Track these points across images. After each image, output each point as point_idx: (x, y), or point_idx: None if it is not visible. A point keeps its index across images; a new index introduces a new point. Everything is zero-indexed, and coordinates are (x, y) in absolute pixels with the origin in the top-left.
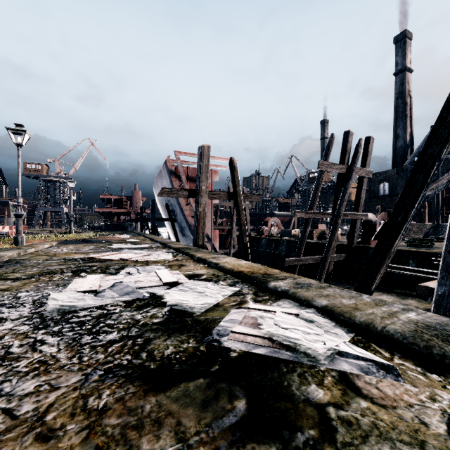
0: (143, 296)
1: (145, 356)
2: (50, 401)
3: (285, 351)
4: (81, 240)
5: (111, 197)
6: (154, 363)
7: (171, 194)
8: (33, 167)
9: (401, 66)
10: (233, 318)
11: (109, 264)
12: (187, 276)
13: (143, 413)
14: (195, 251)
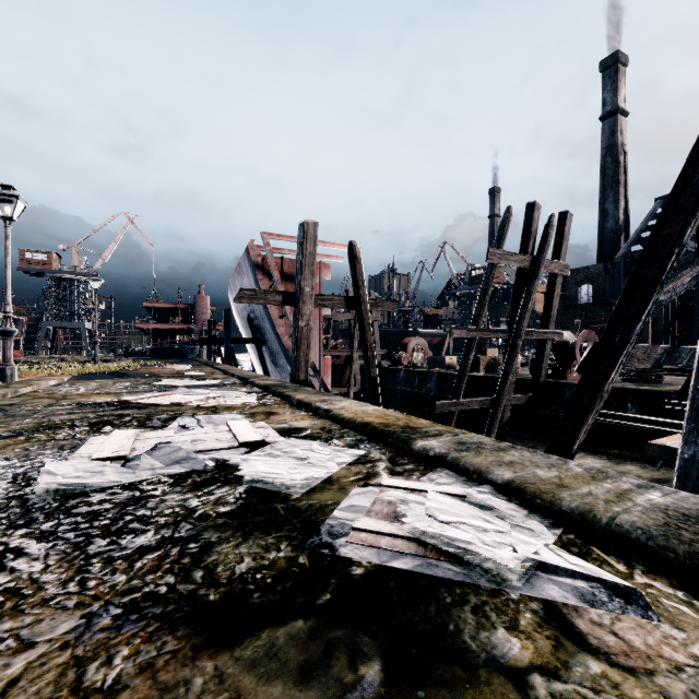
0: (205, 466)
1: (201, 576)
2: (14, 673)
3: (447, 564)
4: (110, 374)
5: (161, 305)
6: (215, 590)
7: (255, 299)
8: (35, 258)
9: (610, 106)
10: (356, 504)
11: (152, 412)
12: (279, 431)
13: (187, 697)
14: (294, 390)
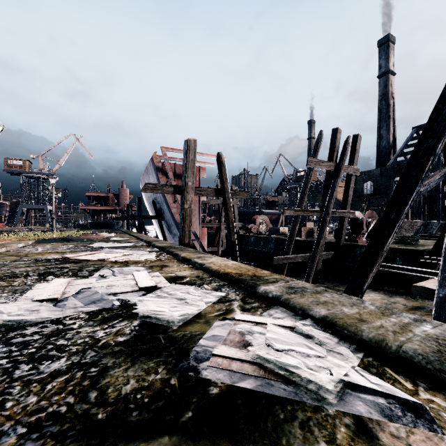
0: (113, 305)
1: (95, 397)
2: None
3: (281, 384)
4: (60, 239)
5: (97, 194)
6: (104, 409)
7: (155, 190)
8: (15, 163)
9: (384, 69)
10: (216, 334)
11: (83, 265)
12: (168, 279)
13: None
14: (180, 250)
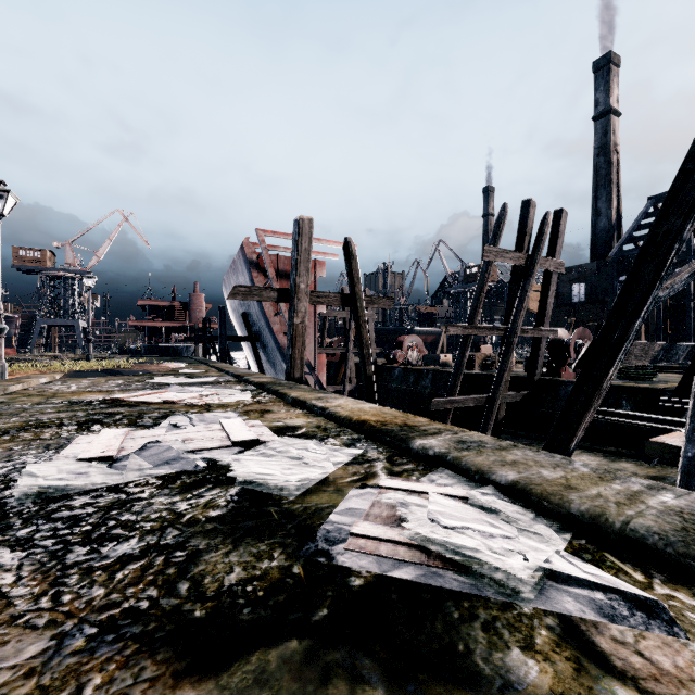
0: (196, 466)
1: (187, 589)
2: None
3: (453, 574)
4: (103, 371)
5: (156, 303)
6: (202, 605)
7: (249, 296)
8: (29, 255)
9: (603, 106)
10: (354, 507)
11: (144, 410)
12: (274, 430)
13: None
14: (289, 388)
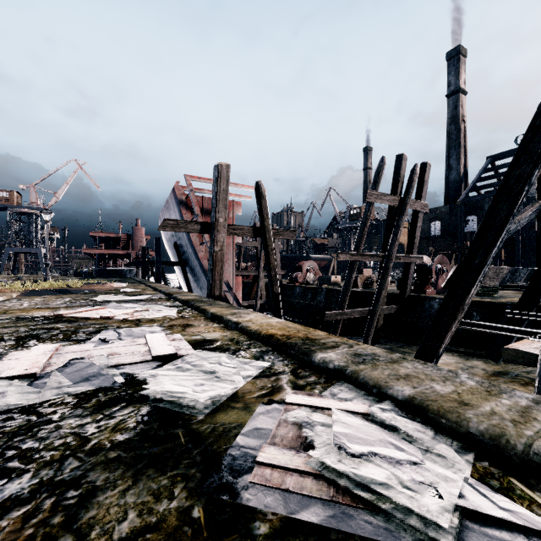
0: (114, 382)
1: None
2: None
3: (364, 513)
4: (55, 290)
5: (105, 234)
6: None
7: (177, 228)
8: None
9: (454, 87)
10: (260, 427)
11: (80, 325)
12: (192, 343)
13: None
14: (209, 304)
